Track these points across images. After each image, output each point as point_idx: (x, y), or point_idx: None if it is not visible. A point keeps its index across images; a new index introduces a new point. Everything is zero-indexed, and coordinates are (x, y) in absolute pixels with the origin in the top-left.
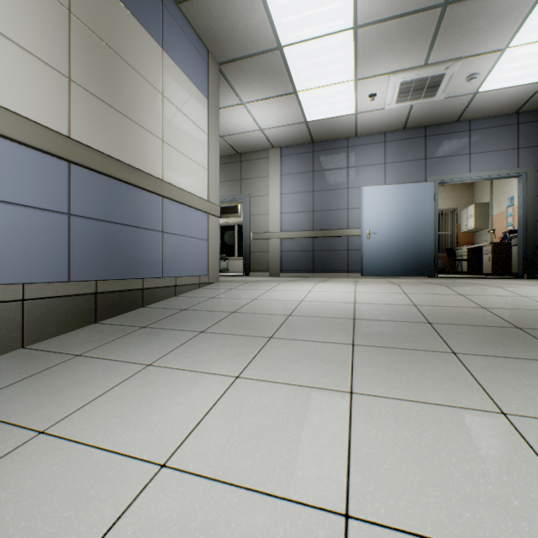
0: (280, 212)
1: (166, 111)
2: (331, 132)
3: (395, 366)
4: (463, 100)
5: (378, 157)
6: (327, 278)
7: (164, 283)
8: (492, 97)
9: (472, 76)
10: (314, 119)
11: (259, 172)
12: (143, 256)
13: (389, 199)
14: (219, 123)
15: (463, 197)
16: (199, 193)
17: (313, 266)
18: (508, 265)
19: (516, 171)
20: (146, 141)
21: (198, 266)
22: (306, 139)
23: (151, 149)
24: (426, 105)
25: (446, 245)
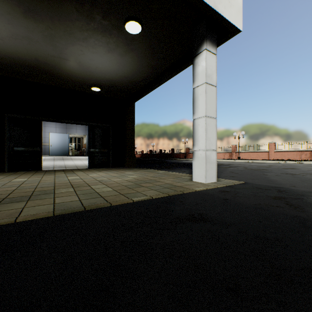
0: None
1: None
2: None
3: (48, 161)
4: None
5: (54, 125)
6: None
7: None
8: None
9: None
10: None
11: None
12: None
13: (57, 137)
14: None
15: None
16: None
17: None
18: None
19: (85, 134)
20: None
21: None
22: None
23: None
24: None
25: (80, 147)
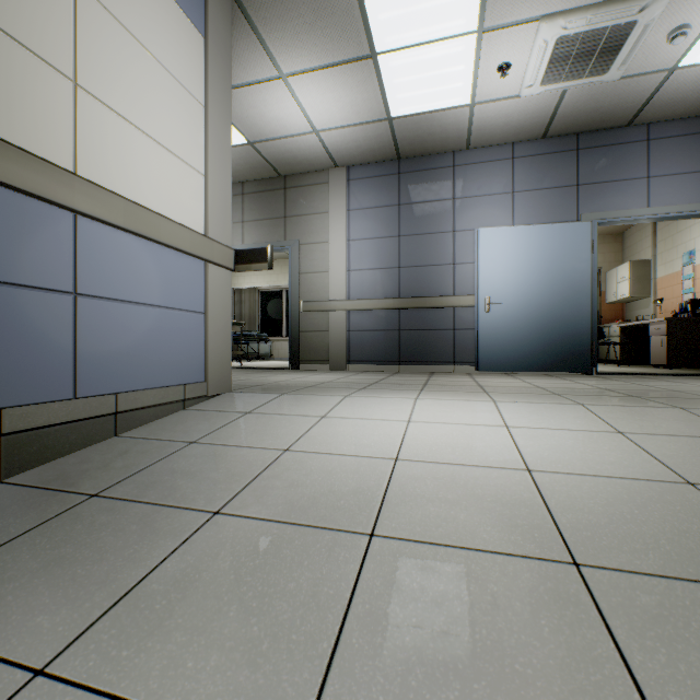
0: (347, 268)
1: (89, 20)
2: (429, 140)
3: None
4: (649, 83)
5: (502, 182)
6: (424, 377)
7: (78, 412)
8: (696, 80)
9: (679, 31)
10: (403, 114)
11: (314, 206)
12: (3, 353)
13: (521, 249)
14: (245, 116)
15: (609, 252)
16: (185, 219)
17: (400, 355)
18: (692, 352)
19: None
20: (16, 69)
21: (182, 364)
22: (388, 151)
23: (35, 93)
24: (588, 91)
25: None
